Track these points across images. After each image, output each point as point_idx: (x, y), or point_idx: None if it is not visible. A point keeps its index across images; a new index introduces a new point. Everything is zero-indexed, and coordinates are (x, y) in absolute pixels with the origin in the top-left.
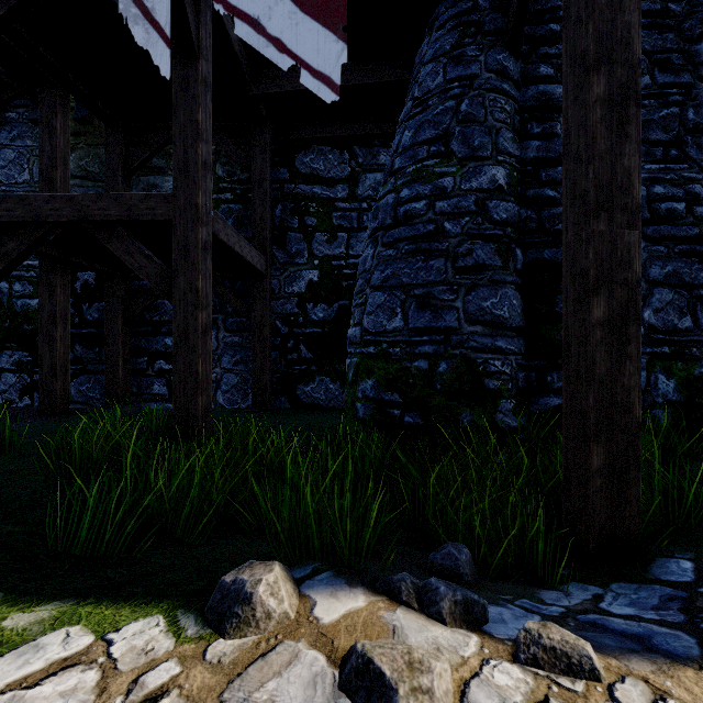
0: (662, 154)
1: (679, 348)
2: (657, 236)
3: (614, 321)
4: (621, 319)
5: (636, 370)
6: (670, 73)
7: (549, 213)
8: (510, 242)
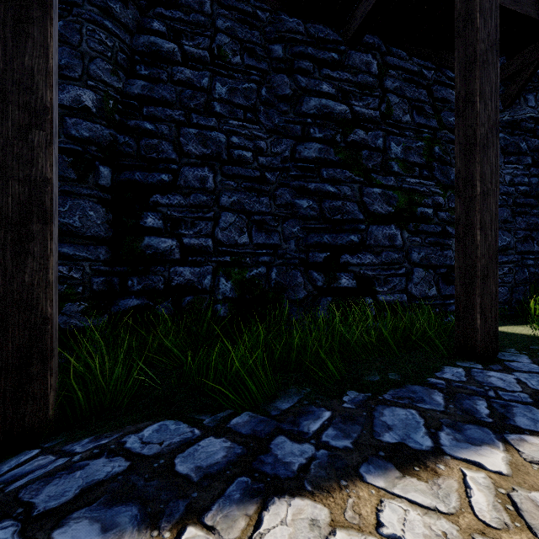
0: (245, 116)
1: (238, 258)
2: (230, 174)
3: (9, 217)
4: (20, 215)
5: (43, 267)
6: (255, 59)
7: (146, 142)
8: (95, 159)
